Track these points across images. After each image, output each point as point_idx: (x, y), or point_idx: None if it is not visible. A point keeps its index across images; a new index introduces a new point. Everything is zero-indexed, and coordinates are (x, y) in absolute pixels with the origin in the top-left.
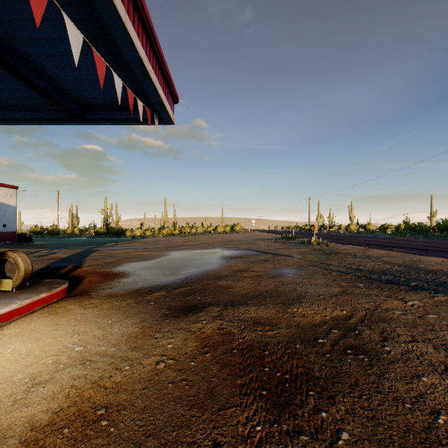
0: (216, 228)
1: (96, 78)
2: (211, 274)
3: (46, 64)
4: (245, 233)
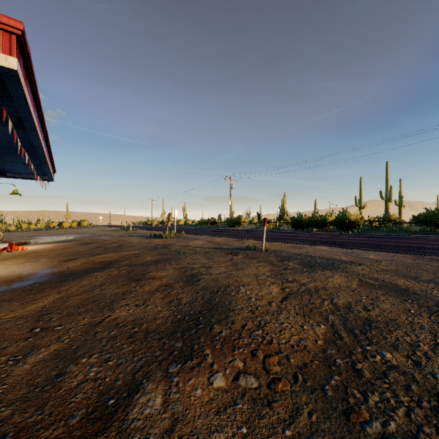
0: (62, 224)
1: (26, 171)
2: (72, 239)
3: (9, 168)
4: (92, 228)
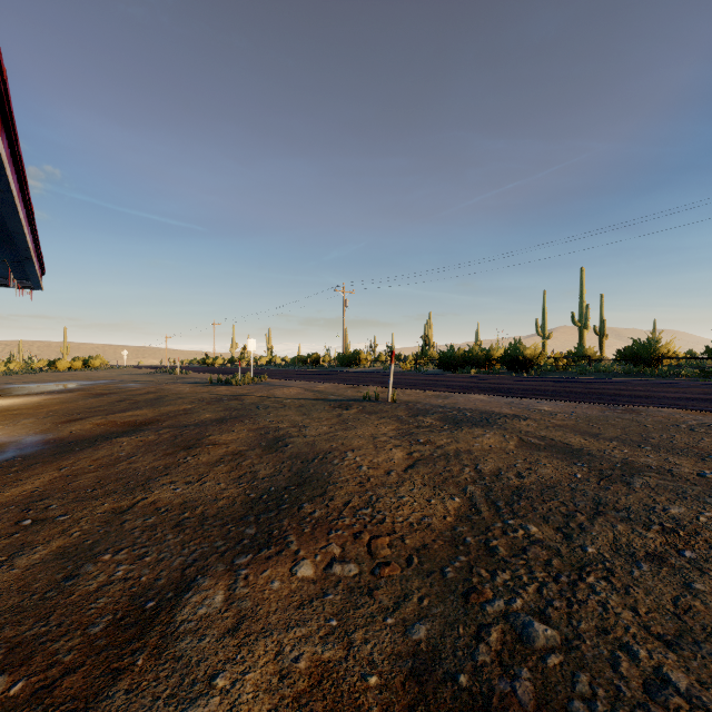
0: (55, 363)
1: None
2: (75, 389)
3: None
4: (110, 370)
